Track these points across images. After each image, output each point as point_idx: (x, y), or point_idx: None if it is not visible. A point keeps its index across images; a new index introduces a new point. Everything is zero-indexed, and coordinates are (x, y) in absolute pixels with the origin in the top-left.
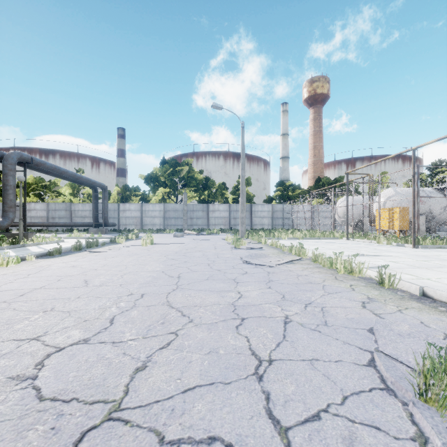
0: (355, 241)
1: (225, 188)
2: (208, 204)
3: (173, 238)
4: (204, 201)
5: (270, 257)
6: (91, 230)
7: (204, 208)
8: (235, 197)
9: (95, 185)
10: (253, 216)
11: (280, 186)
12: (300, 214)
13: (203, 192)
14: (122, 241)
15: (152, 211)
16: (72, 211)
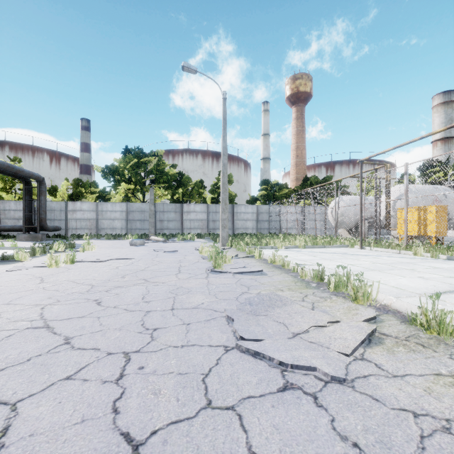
0: (375, 250)
1: (202, 186)
2: (182, 204)
3: (127, 248)
4: (178, 201)
5: (293, 303)
6: (20, 236)
7: (177, 208)
8: (214, 196)
9: (22, 174)
10: (236, 218)
11: (265, 185)
12: (288, 217)
13: (176, 190)
14: (25, 256)
15: (111, 212)
16: (0, 211)
